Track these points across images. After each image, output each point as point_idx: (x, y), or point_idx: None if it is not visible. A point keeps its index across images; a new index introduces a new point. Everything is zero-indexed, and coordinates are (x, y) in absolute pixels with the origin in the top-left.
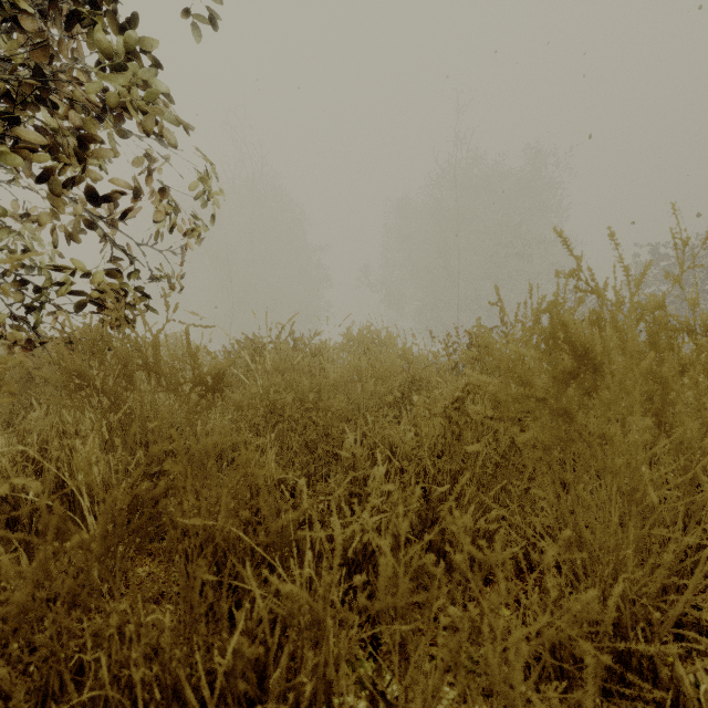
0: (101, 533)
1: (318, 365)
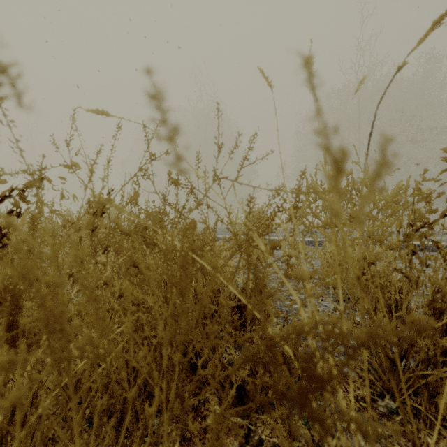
0: None
1: None
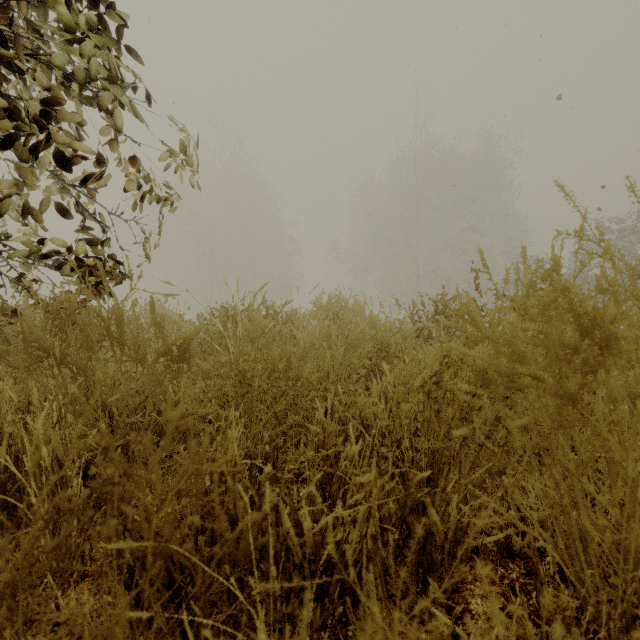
0: None
1: (288, 332)
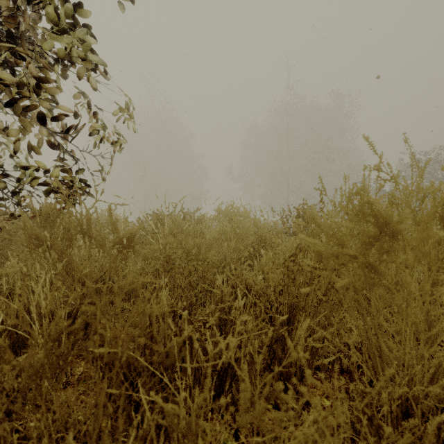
0: (30, 361)
1: (199, 230)
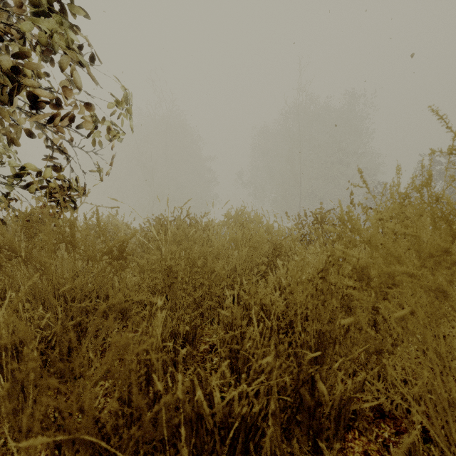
0: None
1: (206, 237)
